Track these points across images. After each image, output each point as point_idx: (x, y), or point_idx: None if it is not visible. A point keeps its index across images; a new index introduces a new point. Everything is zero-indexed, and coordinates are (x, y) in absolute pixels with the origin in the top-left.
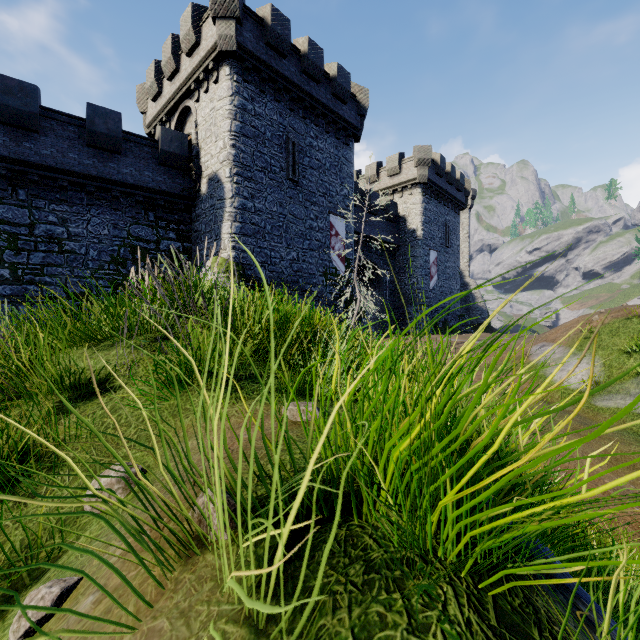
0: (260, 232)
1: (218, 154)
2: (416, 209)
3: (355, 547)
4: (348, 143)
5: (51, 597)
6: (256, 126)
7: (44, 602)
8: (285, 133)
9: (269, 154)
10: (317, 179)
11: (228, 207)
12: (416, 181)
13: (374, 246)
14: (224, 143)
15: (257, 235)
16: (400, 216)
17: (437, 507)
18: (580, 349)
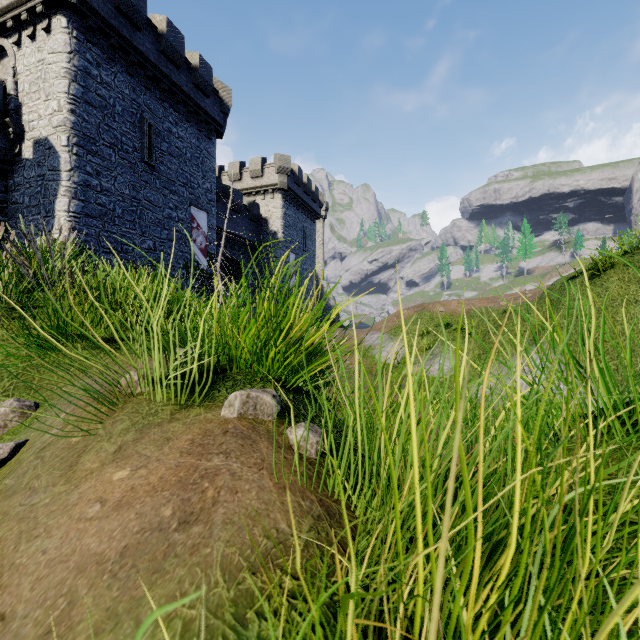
0: (108, 214)
1: (50, 116)
2: (277, 213)
3: (228, 378)
4: (211, 137)
5: (9, 447)
6: (103, 95)
7: (4, 450)
8: (139, 111)
9: (120, 130)
10: (177, 167)
11: (65, 180)
12: (277, 187)
13: (237, 243)
14: (59, 105)
15: (104, 217)
16: (262, 217)
17: (269, 357)
18: (395, 335)
